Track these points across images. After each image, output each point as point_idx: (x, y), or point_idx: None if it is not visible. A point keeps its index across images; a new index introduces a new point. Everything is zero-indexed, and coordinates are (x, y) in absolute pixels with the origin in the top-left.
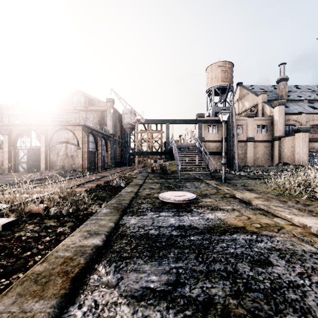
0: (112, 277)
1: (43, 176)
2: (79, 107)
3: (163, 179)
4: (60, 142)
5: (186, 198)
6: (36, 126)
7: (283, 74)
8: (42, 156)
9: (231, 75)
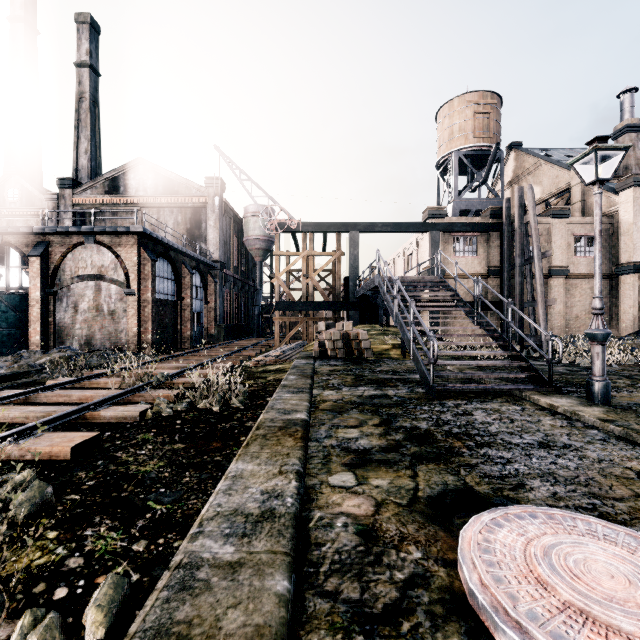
0: None
1: (16, 369)
2: (141, 197)
3: (367, 384)
4: (81, 278)
5: None
6: (20, 235)
7: (630, 116)
8: (33, 313)
9: (498, 125)
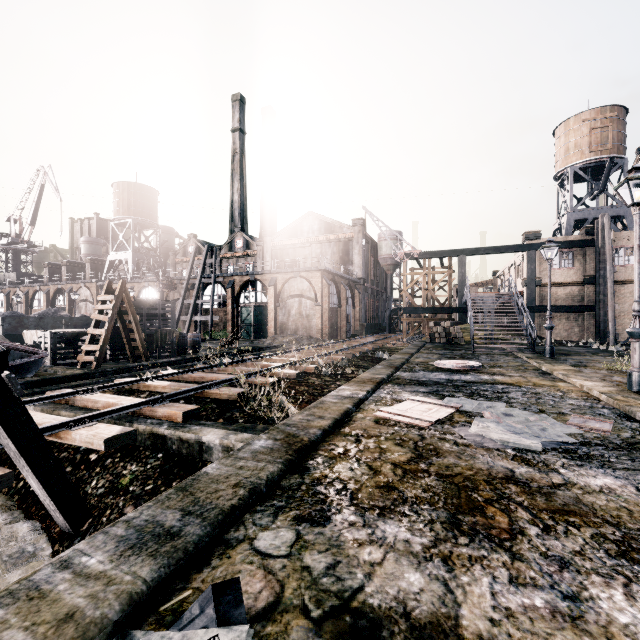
0: (396, 387)
1: (279, 343)
2: (311, 238)
3: (446, 350)
4: (292, 296)
5: (467, 364)
6: (263, 275)
7: None
8: (270, 317)
9: (620, 134)
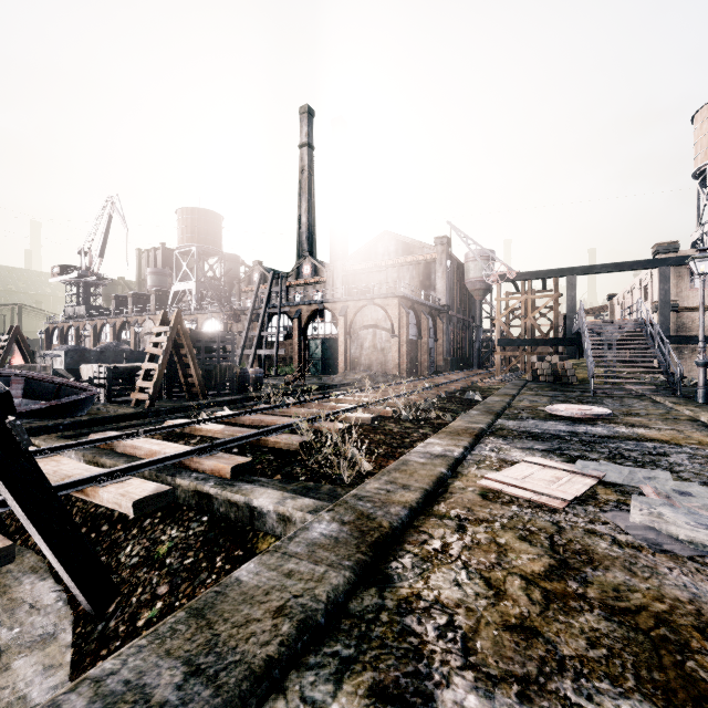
0: (502, 442)
1: (350, 380)
2: (386, 261)
3: (556, 391)
4: (365, 327)
5: (592, 411)
6: (332, 303)
7: None
8: (341, 350)
9: None
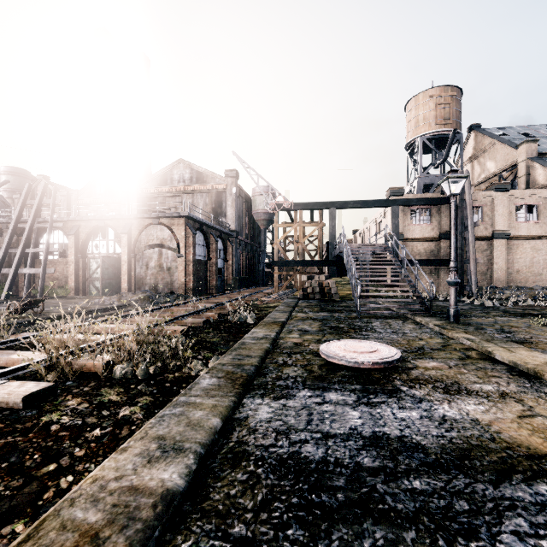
0: None
1: (123, 302)
2: (181, 187)
3: (325, 311)
4: (150, 246)
5: (380, 357)
6: (115, 220)
7: None
8: (123, 269)
9: (458, 112)
